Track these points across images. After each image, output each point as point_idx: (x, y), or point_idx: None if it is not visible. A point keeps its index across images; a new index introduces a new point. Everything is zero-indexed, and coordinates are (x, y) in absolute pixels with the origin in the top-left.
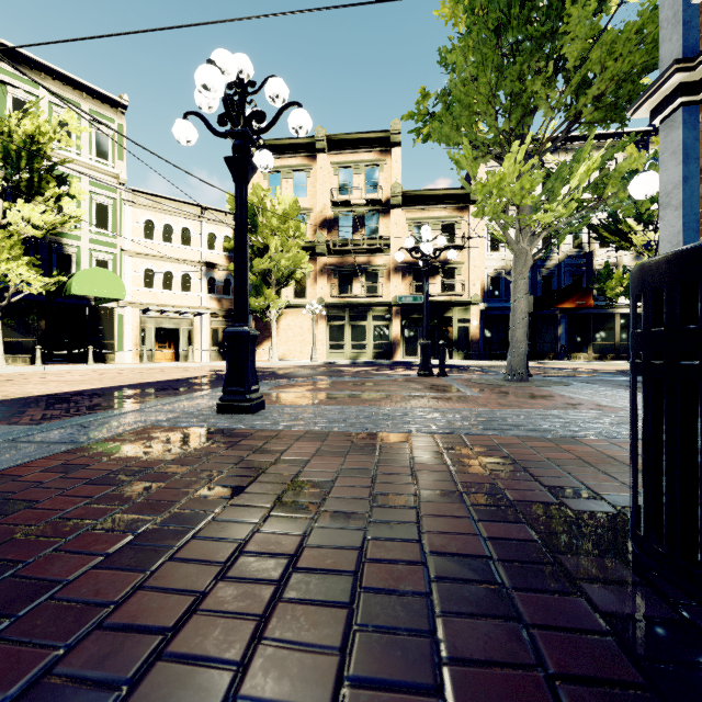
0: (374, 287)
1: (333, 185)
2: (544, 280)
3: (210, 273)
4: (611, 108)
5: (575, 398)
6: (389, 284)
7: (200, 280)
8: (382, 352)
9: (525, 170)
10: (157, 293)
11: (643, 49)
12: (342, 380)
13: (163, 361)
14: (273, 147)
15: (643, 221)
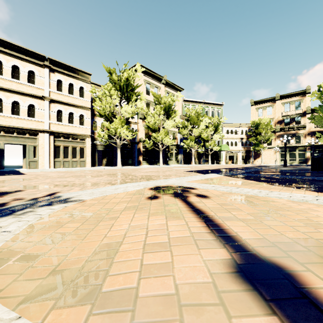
0: (298, 141)
1: (282, 110)
2: None
3: (241, 141)
4: None
5: None
6: (305, 139)
7: (239, 143)
8: (302, 162)
9: None
10: (229, 147)
11: None
12: None
13: (229, 164)
14: (260, 101)
15: None
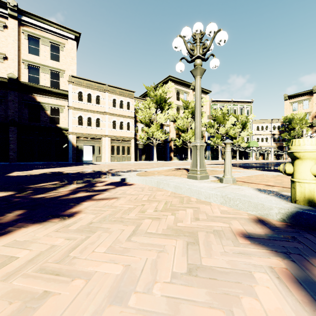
0: None
1: None
2: None
3: (273, 136)
4: None
5: None
6: None
7: (270, 138)
8: None
9: None
10: (259, 143)
11: None
12: None
13: (259, 160)
14: (294, 95)
15: None
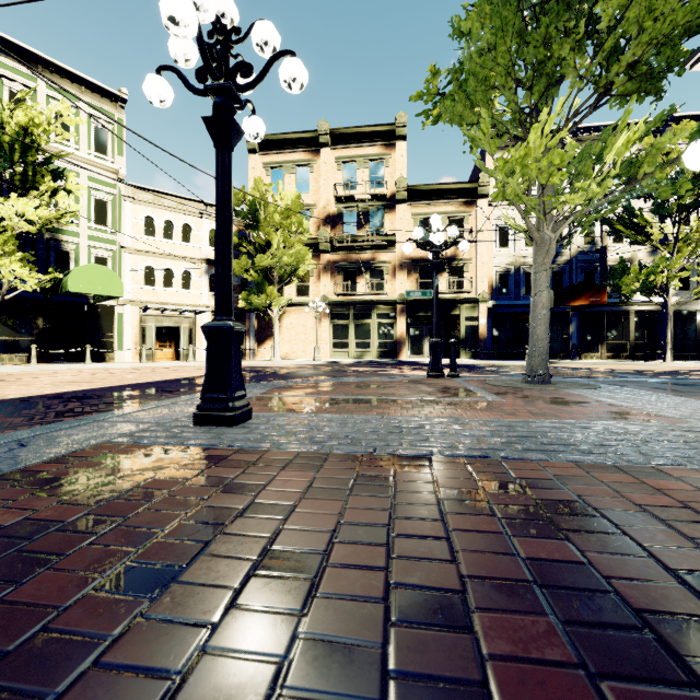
0: (379, 285)
1: (337, 181)
2: (555, 276)
3: (211, 271)
4: (646, 77)
5: (614, 405)
6: (395, 281)
7: (201, 277)
8: (387, 351)
9: (553, 145)
10: (157, 291)
11: (687, 7)
12: (346, 381)
13: (164, 360)
14: (276, 142)
15: (661, 213)
